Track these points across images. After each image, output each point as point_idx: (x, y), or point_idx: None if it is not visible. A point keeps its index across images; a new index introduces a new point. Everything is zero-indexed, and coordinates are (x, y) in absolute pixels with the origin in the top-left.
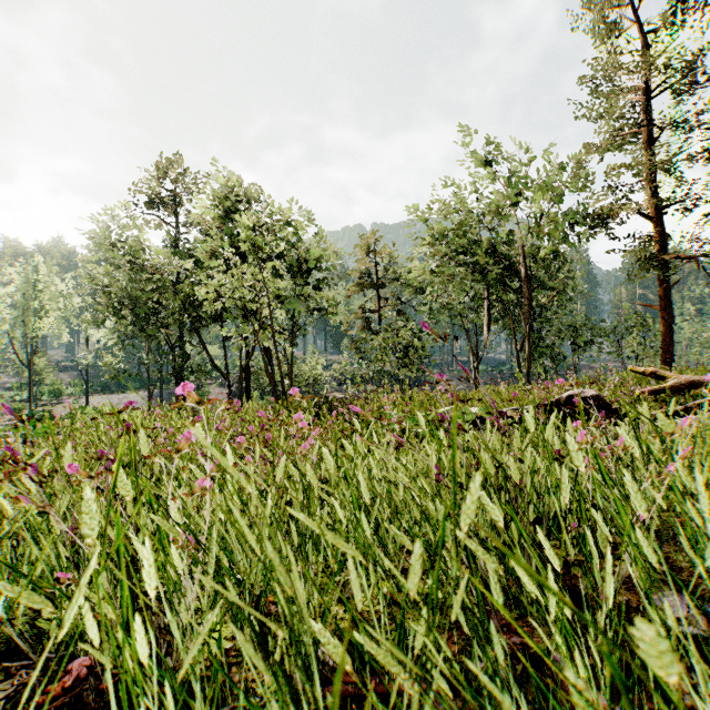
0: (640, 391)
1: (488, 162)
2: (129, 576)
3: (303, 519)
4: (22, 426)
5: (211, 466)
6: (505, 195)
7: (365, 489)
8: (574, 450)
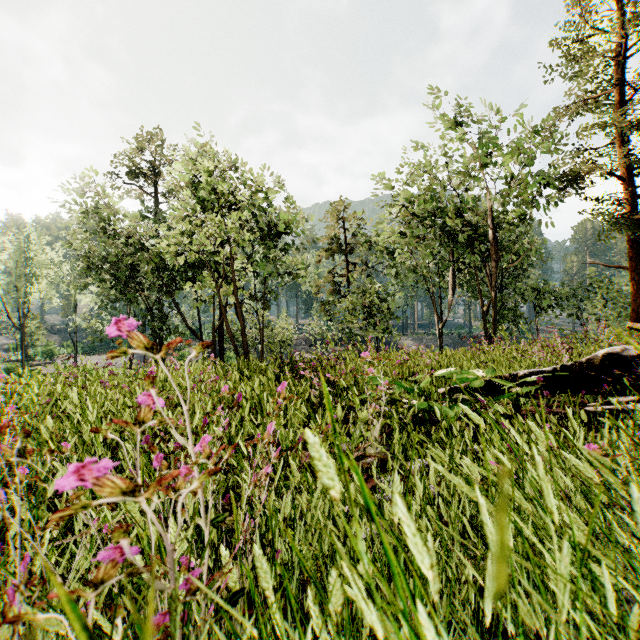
0: None
1: (457, 123)
2: None
3: None
4: None
5: None
6: (474, 157)
7: None
8: None
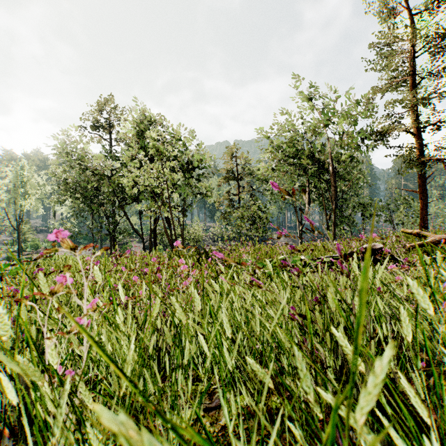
0: (410, 245)
1: (308, 99)
2: (28, 396)
3: (117, 430)
4: (1, 268)
5: (88, 306)
6: (319, 120)
7: (227, 324)
8: (420, 293)
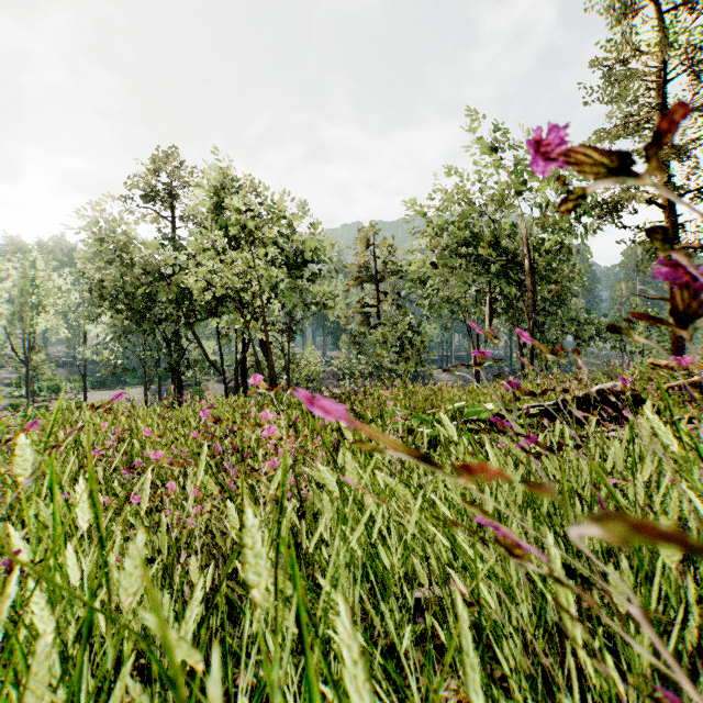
0: (666, 385)
1: (491, 150)
2: None
3: None
4: None
5: None
6: (508, 184)
7: (361, 670)
8: None
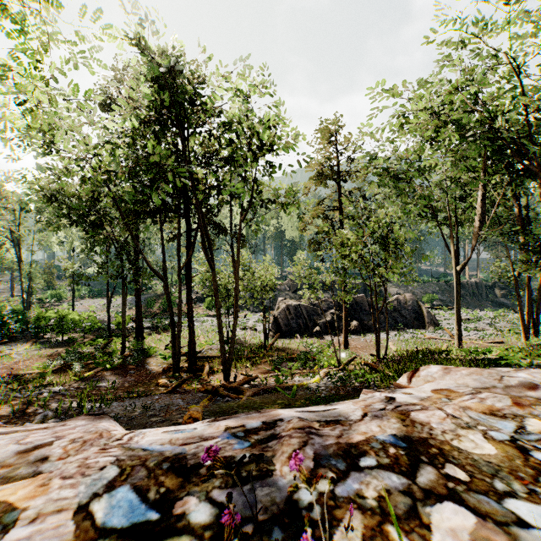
0: None
1: None
2: None
3: None
4: None
5: None
6: None
7: None
8: None
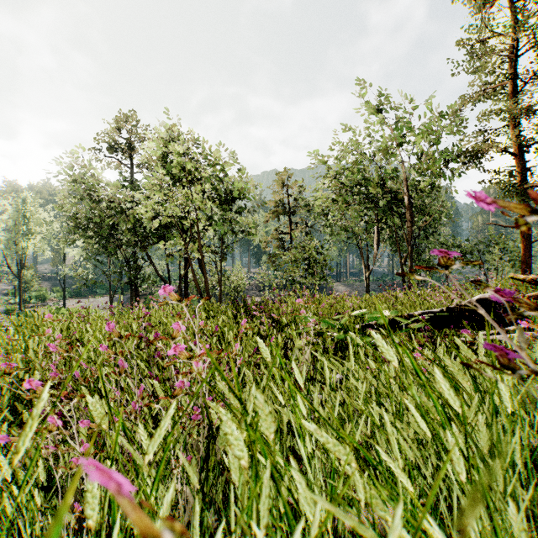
0: (526, 295)
1: (379, 110)
2: None
3: None
4: None
5: None
6: (393, 137)
7: None
8: None
